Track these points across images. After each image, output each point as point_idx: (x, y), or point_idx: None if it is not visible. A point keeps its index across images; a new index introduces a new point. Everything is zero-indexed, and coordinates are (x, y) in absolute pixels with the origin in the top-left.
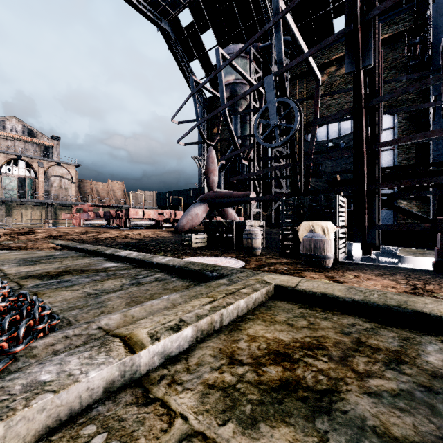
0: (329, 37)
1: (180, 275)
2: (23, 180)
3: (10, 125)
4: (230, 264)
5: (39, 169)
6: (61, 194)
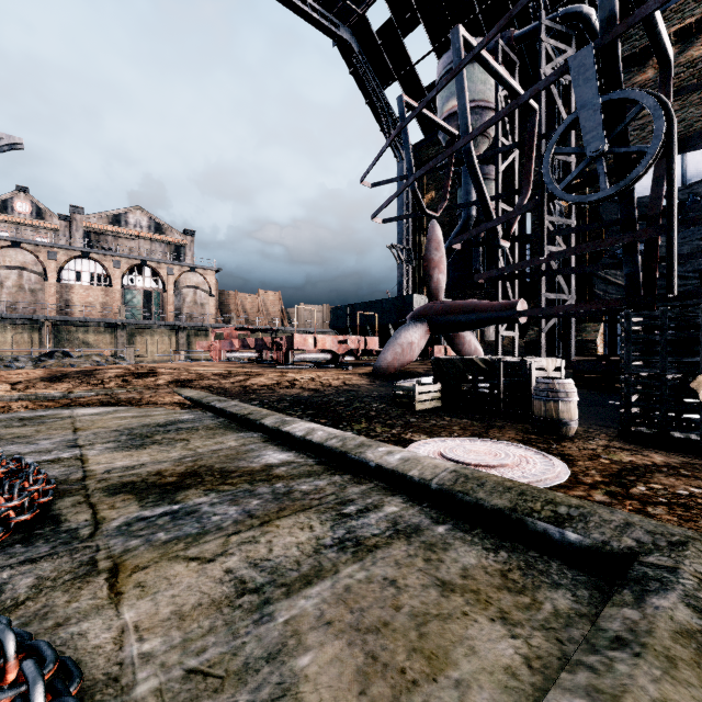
0: None
1: (446, 510)
2: (149, 294)
3: (133, 219)
4: (537, 468)
5: (168, 277)
6: (196, 312)
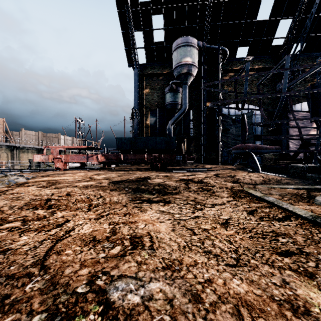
0: None
1: None
2: None
3: None
4: None
5: None
6: None
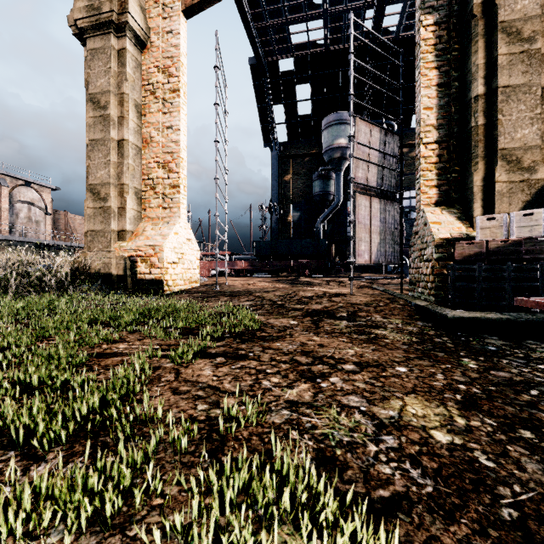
0: None
1: None
2: None
3: None
4: None
5: (2, 189)
6: (31, 229)
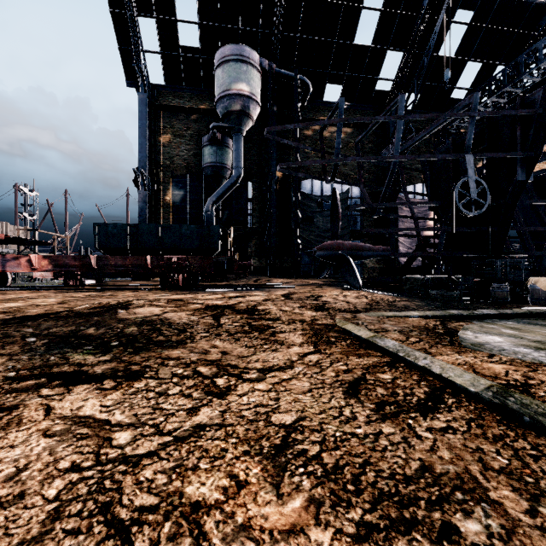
0: (517, 152)
1: None
2: None
3: None
4: None
5: None
6: None
